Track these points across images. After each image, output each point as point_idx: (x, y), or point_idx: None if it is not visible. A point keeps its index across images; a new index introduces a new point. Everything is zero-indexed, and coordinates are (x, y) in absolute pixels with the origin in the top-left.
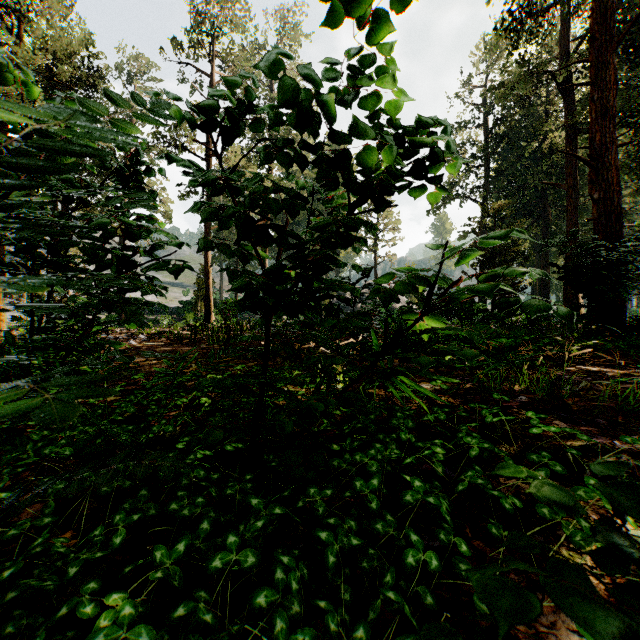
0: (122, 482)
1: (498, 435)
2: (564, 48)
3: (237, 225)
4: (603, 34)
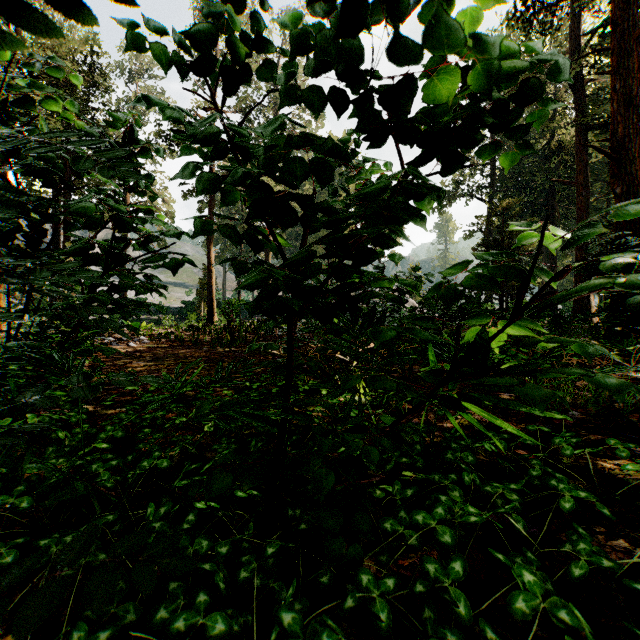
0: (93, 556)
1: (567, 466)
2: (574, 42)
3: (252, 198)
4: (625, 20)
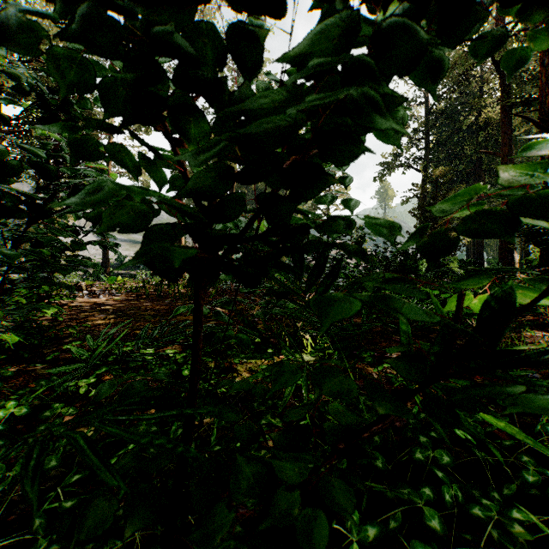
0: None
1: None
2: None
3: None
4: None
